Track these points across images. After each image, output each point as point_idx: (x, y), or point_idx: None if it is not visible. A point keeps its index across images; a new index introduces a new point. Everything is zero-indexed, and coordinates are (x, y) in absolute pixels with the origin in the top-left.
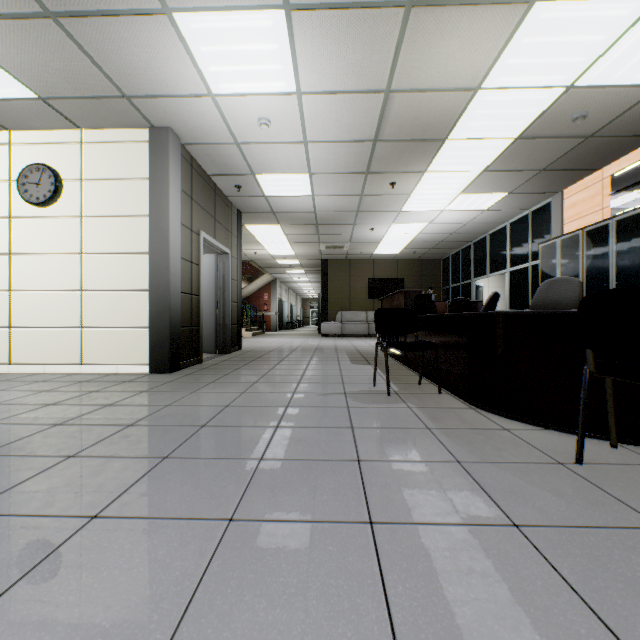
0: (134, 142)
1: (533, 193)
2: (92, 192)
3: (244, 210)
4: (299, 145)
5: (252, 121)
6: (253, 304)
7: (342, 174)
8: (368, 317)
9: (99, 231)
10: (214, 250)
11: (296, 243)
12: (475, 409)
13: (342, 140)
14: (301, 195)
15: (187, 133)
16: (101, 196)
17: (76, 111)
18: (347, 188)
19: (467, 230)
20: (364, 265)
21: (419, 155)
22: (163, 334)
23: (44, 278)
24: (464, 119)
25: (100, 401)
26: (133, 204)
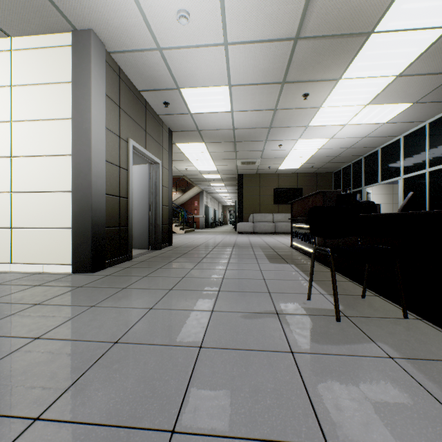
0: (58, 46)
1: (438, 102)
2: (20, 97)
3: (174, 129)
4: (219, 48)
5: (171, 15)
6: (186, 209)
7: (259, 85)
8: (274, 218)
9: (26, 134)
10: (146, 160)
11: (218, 160)
12: None
13: (262, 39)
14: (221, 111)
15: (110, 37)
16: (28, 101)
17: None
18: (263, 102)
19: (362, 144)
20: (271, 178)
21: (338, 57)
22: (85, 234)
23: None
24: None
25: None
26: (57, 107)
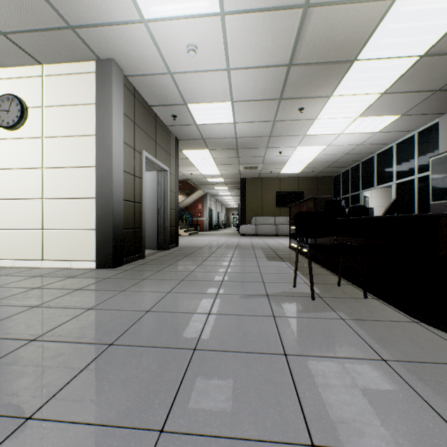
0: (84, 73)
1: (423, 114)
2: (51, 116)
3: (180, 137)
4: (223, 73)
5: (181, 48)
6: (190, 212)
7: (259, 101)
8: (276, 221)
9: (56, 149)
10: (155, 167)
11: (221, 165)
12: (421, 324)
13: (260, 66)
14: (225, 122)
15: (128, 64)
16: (58, 120)
17: (33, 45)
18: (262, 115)
19: (358, 151)
20: (273, 182)
21: (328, 79)
22: (107, 235)
23: (14, 189)
24: (376, 36)
25: (30, 301)
26: (83, 125)
